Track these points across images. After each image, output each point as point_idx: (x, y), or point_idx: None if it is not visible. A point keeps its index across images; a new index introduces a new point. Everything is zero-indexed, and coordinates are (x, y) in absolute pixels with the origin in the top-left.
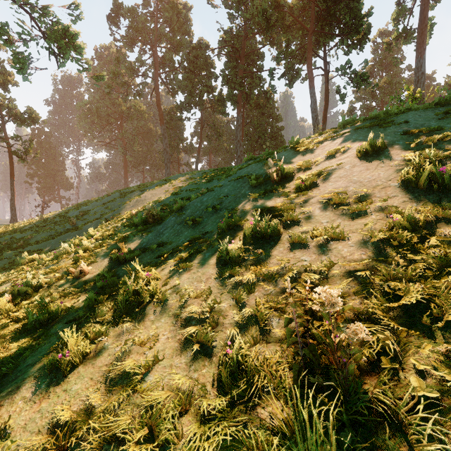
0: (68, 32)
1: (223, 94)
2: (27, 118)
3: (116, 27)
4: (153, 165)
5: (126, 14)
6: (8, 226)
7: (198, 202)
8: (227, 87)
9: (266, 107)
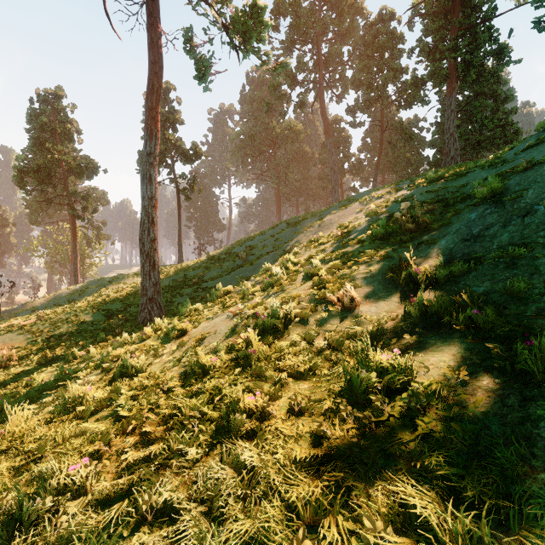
0: (255, 8)
1: (417, 76)
2: (192, 155)
3: (275, 31)
4: (309, 195)
5: (287, 11)
6: (178, 266)
7: (544, 175)
8: (428, 61)
9: (496, 76)
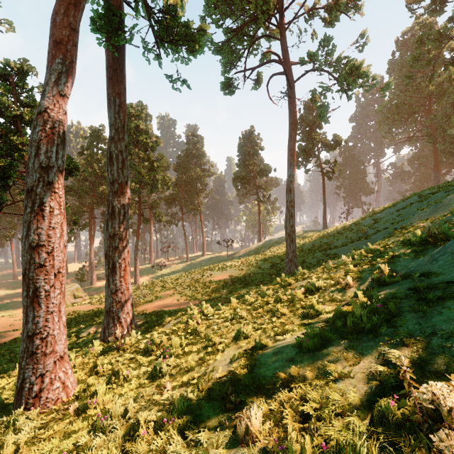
0: (353, 68)
1: None
2: (333, 144)
3: (417, 3)
4: None
5: None
6: (321, 231)
7: None
8: None
9: None
